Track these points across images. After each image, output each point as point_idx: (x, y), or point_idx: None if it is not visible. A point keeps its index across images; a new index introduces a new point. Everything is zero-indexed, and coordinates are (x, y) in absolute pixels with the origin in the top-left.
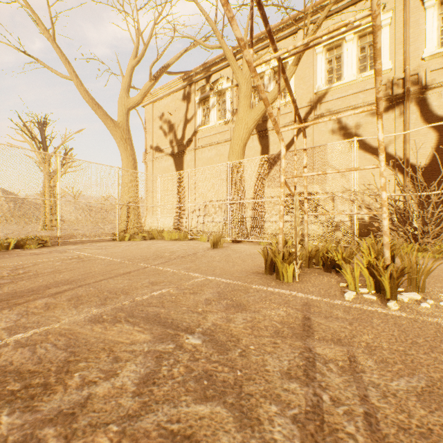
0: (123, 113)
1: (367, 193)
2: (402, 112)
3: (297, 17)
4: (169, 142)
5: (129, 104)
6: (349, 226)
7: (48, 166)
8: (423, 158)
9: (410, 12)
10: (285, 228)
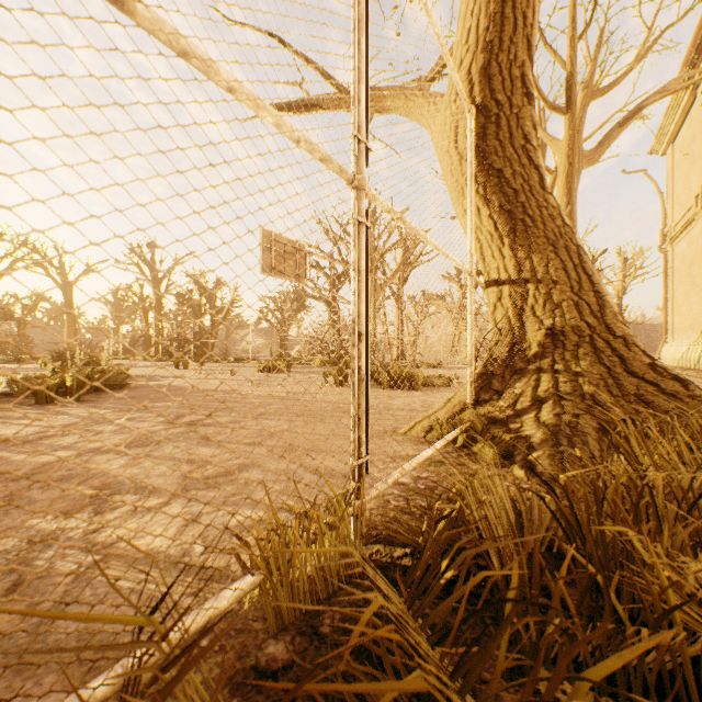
0: None
1: None
2: None
3: None
4: (684, 205)
5: None
6: None
7: None
8: None
9: None
10: None
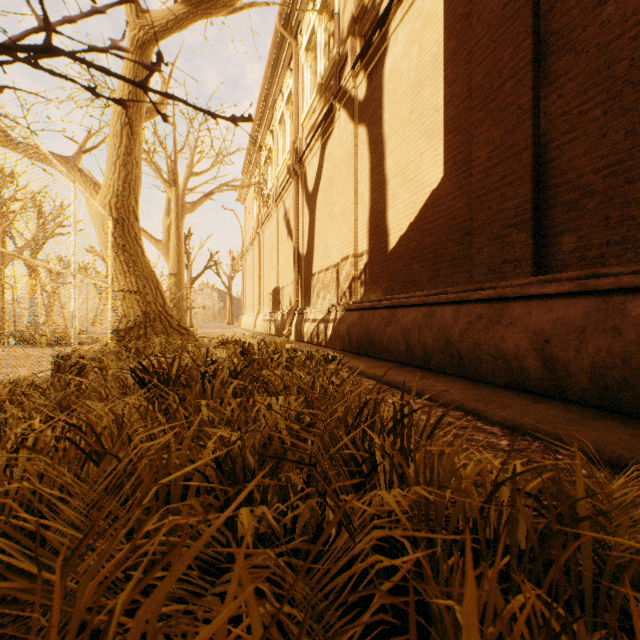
0: (165, 232)
1: (291, 287)
2: (297, 191)
3: (266, 99)
4: (249, 238)
5: (167, 223)
6: (279, 325)
7: (190, 272)
8: (305, 244)
9: (299, 73)
10: (266, 327)
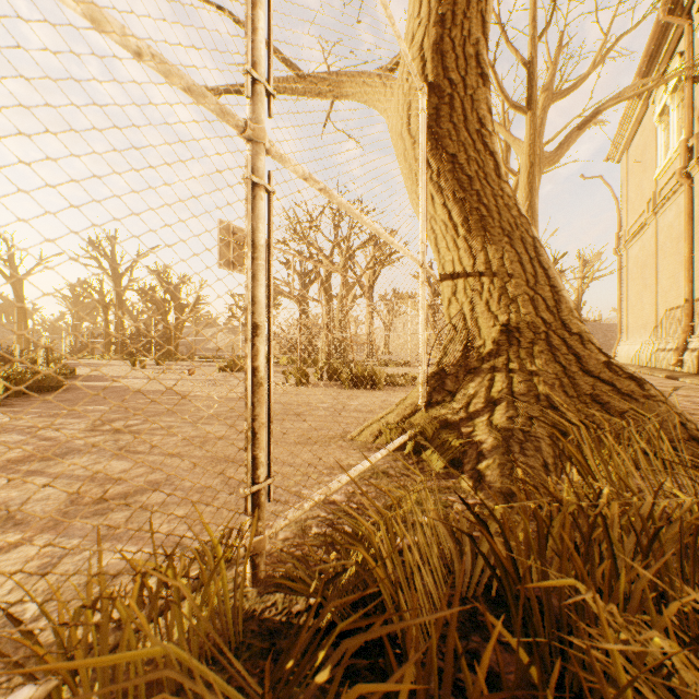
0: None
1: None
2: None
3: None
4: (637, 210)
5: None
6: None
7: None
8: None
9: None
10: None
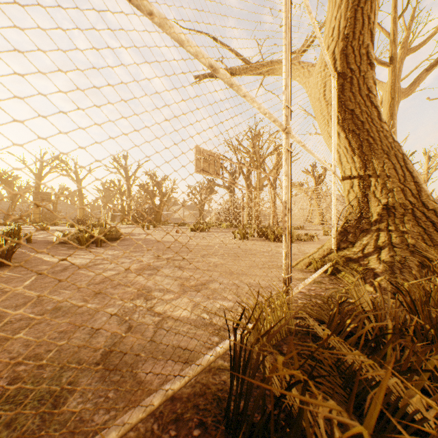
0: None
1: None
2: None
3: None
4: None
5: None
6: None
7: None
8: None
9: None
10: None
